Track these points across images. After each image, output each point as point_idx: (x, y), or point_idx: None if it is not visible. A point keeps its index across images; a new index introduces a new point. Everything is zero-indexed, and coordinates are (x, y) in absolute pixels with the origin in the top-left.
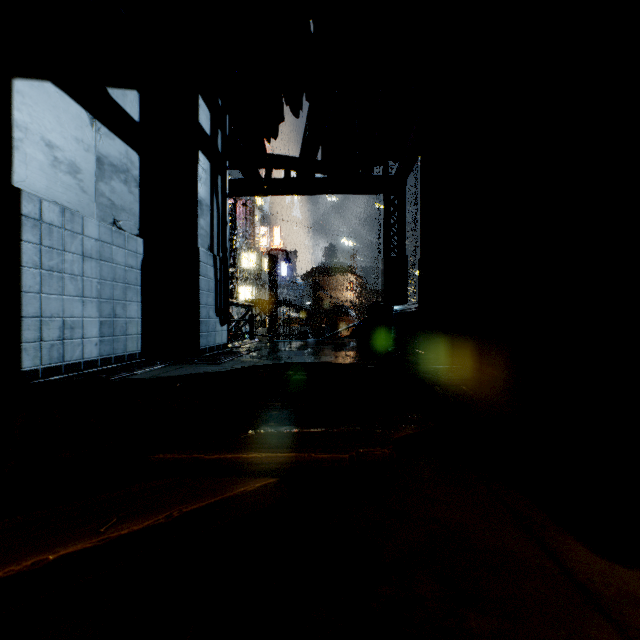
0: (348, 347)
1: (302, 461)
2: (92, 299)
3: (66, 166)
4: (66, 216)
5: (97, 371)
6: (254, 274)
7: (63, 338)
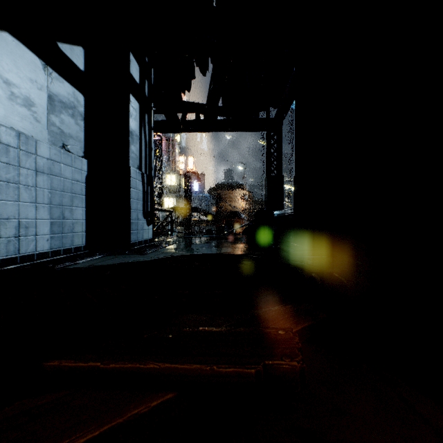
0: (241, 241)
1: (203, 374)
2: (44, 205)
3: (22, 100)
4: (21, 139)
5: (47, 261)
6: (175, 189)
7: (18, 235)
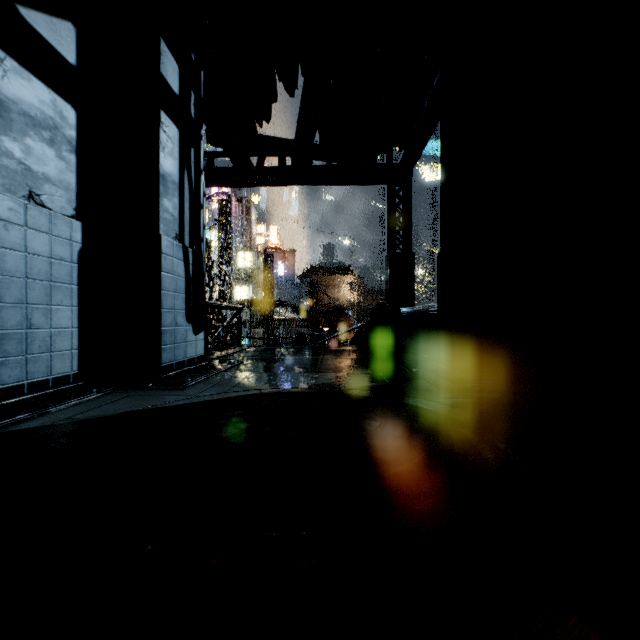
0: (351, 358)
1: None
2: None
3: None
4: None
5: None
6: (250, 274)
7: None
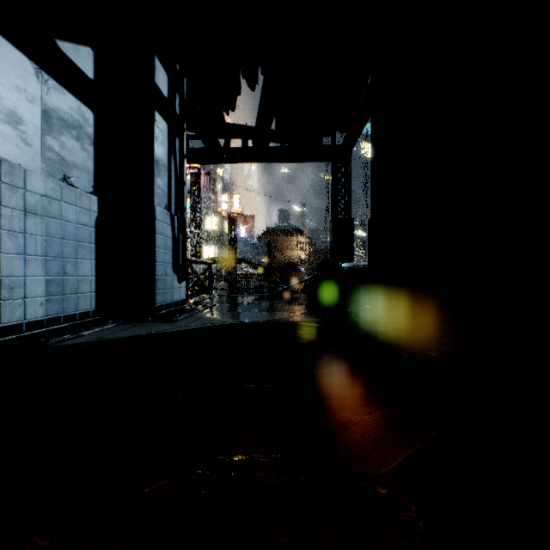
0: (301, 302)
1: None
2: (36, 257)
3: (4, 115)
4: (3, 168)
5: (40, 333)
6: (216, 235)
7: None
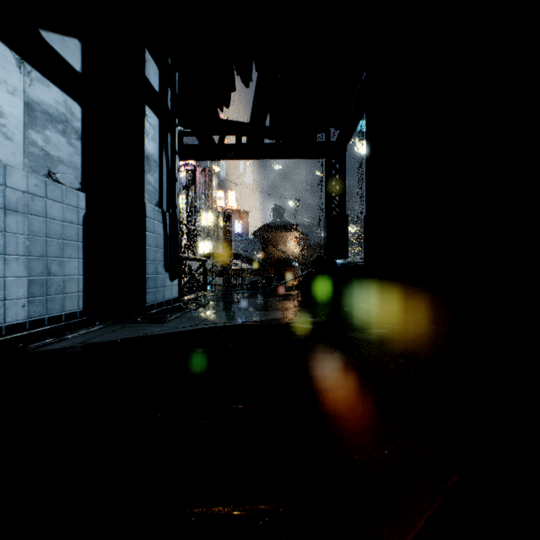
0: (295, 300)
1: None
2: (18, 256)
3: None
4: None
5: (20, 336)
6: (212, 231)
7: None
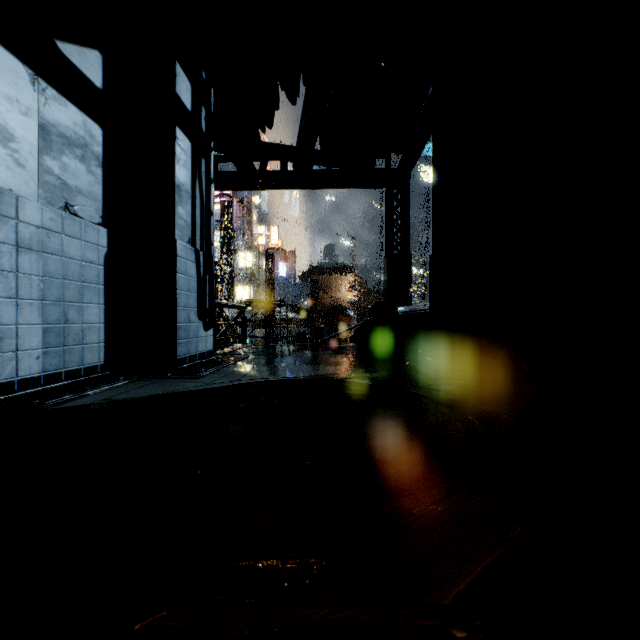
0: (349, 353)
1: None
2: (32, 301)
3: None
4: None
5: (35, 392)
6: (251, 274)
7: None
